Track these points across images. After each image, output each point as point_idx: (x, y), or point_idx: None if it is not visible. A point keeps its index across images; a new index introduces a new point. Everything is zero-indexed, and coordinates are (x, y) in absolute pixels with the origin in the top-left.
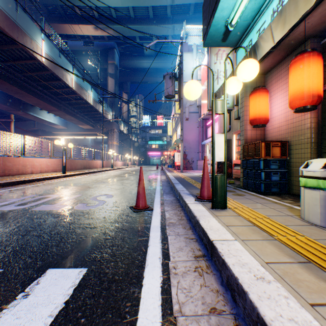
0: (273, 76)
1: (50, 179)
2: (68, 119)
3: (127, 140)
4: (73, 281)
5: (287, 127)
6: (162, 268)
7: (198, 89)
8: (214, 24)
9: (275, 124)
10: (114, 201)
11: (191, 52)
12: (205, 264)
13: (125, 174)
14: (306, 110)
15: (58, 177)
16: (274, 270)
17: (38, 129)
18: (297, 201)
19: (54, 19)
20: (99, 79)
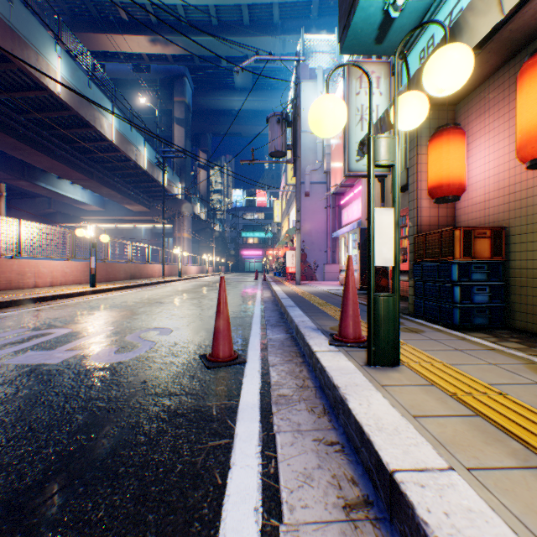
0: (472, 106)
1: (65, 298)
2: (106, 194)
3: (206, 230)
4: None
5: (501, 201)
6: None
7: (340, 112)
8: (363, 5)
9: (477, 195)
10: (171, 342)
11: (314, 80)
12: (374, 536)
13: (200, 289)
14: None
15: (81, 293)
16: None
17: (56, 212)
18: (532, 346)
19: (81, 24)
20: (158, 127)
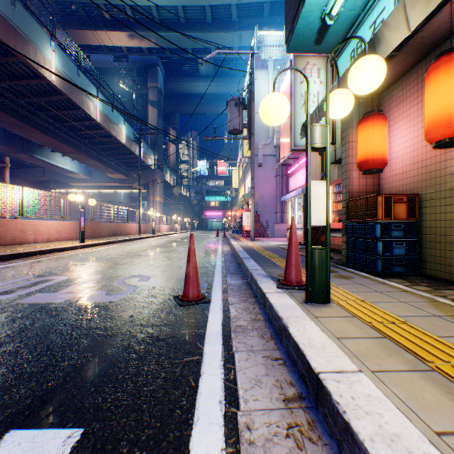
0: (393, 96)
1: (60, 251)
2: (91, 165)
3: (175, 195)
4: None
5: (415, 173)
6: (224, 427)
7: (284, 107)
8: (304, 15)
9: (397, 168)
10: (150, 286)
11: (266, 70)
12: (304, 417)
13: (171, 244)
14: (453, 144)
15: (73, 247)
16: None
17: (49, 179)
18: (437, 289)
19: (71, 22)
20: (135, 108)
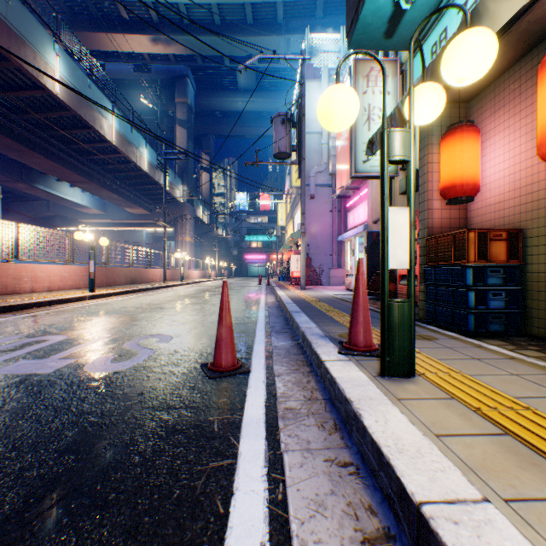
0: (486, 103)
1: (63, 303)
2: (106, 197)
3: (208, 234)
4: None
5: (517, 202)
6: None
7: (352, 103)
8: None
9: (491, 196)
10: (171, 350)
11: (320, 80)
12: None
13: (202, 294)
14: None
15: (79, 298)
16: None
17: (55, 215)
18: None
19: (81, 23)
20: (159, 128)
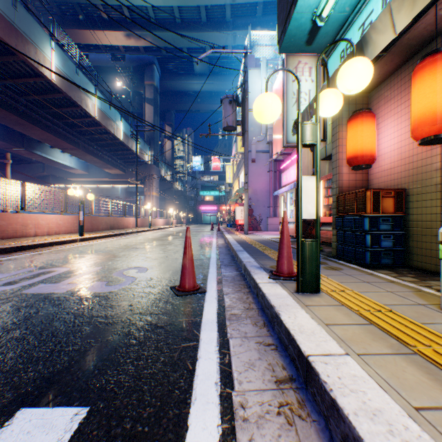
0: (382, 94)
1: (60, 244)
2: (89, 161)
3: (170, 190)
4: (58, 437)
5: (403, 169)
6: (220, 405)
7: (276, 106)
8: (296, 17)
9: (385, 164)
10: (148, 278)
11: (259, 68)
12: (295, 397)
13: (167, 237)
14: (438, 141)
15: (72, 240)
16: (437, 429)
17: (48, 175)
18: (423, 280)
19: (70, 22)
20: (132, 105)
